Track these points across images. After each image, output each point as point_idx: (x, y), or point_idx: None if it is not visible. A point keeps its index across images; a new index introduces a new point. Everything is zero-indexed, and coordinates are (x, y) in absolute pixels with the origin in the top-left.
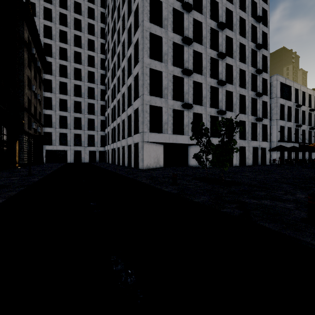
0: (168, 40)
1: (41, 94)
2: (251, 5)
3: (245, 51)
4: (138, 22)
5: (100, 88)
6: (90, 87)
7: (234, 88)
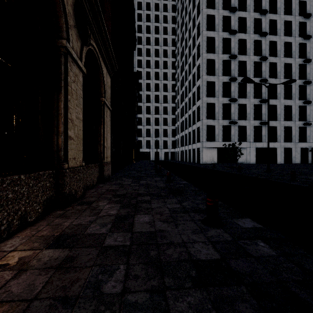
0: (219, 82)
1: None
2: (300, 26)
3: (291, 68)
4: (199, 73)
5: (171, 106)
6: (164, 106)
7: (278, 101)
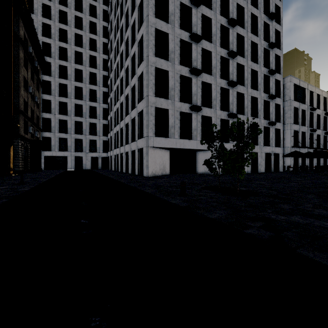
0: (174, 37)
1: (39, 97)
2: (264, 1)
3: (257, 51)
4: (142, 18)
5: (103, 91)
6: (92, 89)
7: (245, 89)
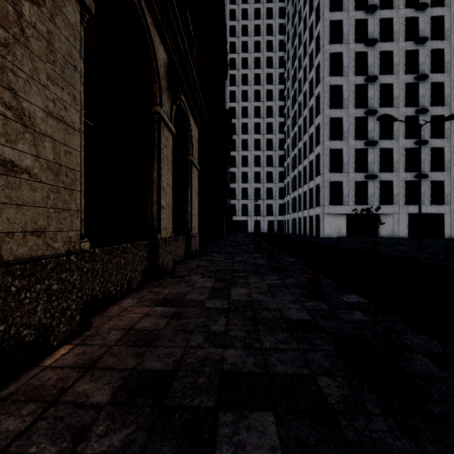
0: (349, 118)
1: None
2: None
3: None
4: (319, 107)
5: (278, 154)
6: (268, 155)
7: (447, 142)
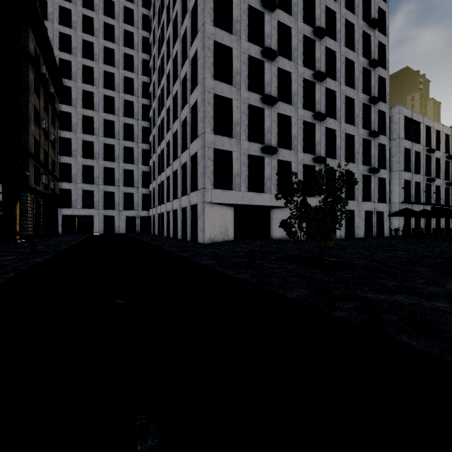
0: (240, 53)
1: (55, 134)
2: (363, 3)
3: (354, 71)
4: (197, 27)
5: (142, 126)
6: (127, 123)
7: (338, 124)
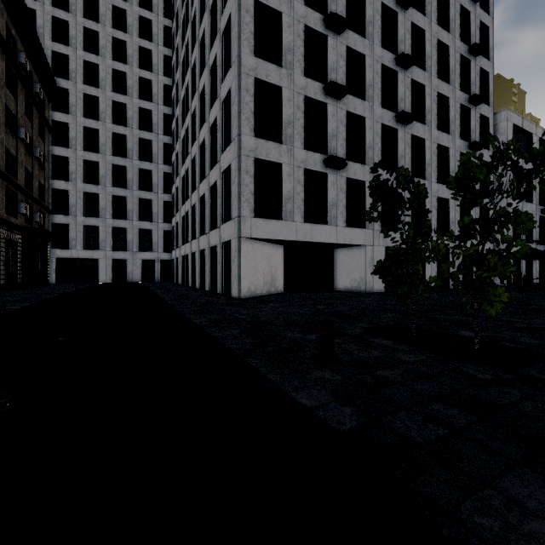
0: (294, 21)
1: (44, 150)
2: None
3: (449, 59)
4: None
5: (163, 142)
6: (143, 138)
7: (428, 131)
